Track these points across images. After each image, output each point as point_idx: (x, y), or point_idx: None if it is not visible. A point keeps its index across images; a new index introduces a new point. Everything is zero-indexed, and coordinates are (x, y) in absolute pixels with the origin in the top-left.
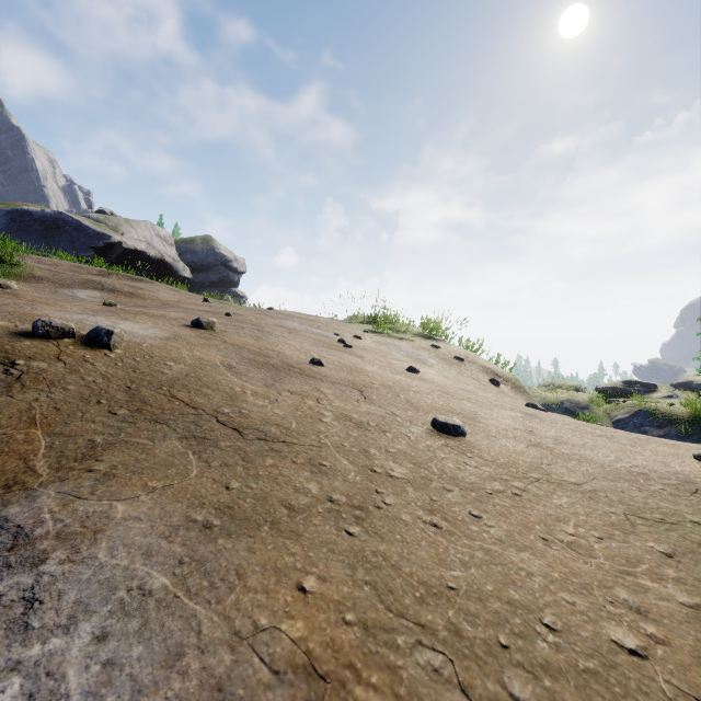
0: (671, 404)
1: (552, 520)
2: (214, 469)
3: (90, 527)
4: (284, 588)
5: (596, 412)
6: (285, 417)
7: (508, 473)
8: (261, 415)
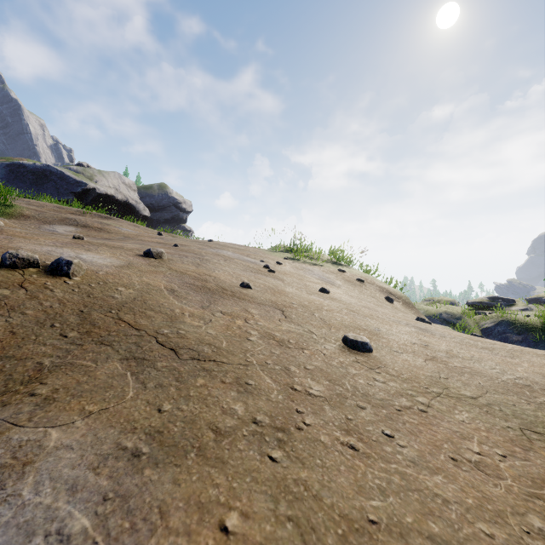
0: (528, 316)
1: (458, 438)
2: (149, 390)
3: (20, 458)
4: (206, 528)
5: (468, 322)
6: (217, 337)
7: (412, 388)
8: (196, 335)
